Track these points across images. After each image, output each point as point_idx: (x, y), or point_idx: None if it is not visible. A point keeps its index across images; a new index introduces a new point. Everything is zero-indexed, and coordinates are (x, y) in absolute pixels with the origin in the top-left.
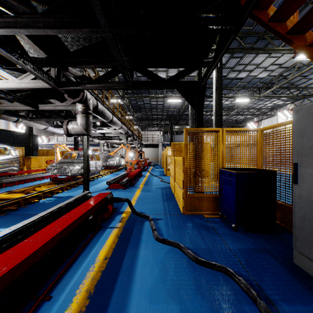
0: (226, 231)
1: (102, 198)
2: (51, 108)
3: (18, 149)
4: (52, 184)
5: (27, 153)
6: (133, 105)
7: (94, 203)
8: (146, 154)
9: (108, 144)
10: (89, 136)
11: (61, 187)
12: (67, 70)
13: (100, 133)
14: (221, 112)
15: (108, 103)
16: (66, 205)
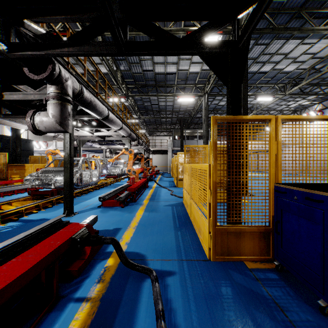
0: (305, 313)
1: (62, 241)
2: (20, 98)
3: (1, 155)
4: (30, 199)
5: (14, 160)
6: (139, 107)
7: (32, 262)
8: (154, 162)
9: (111, 149)
10: (87, 140)
11: (36, 204)
12: (22, 25)
13: (99, 136)
14: (247, 108)
15: (105, 97)
16: (12, 246)
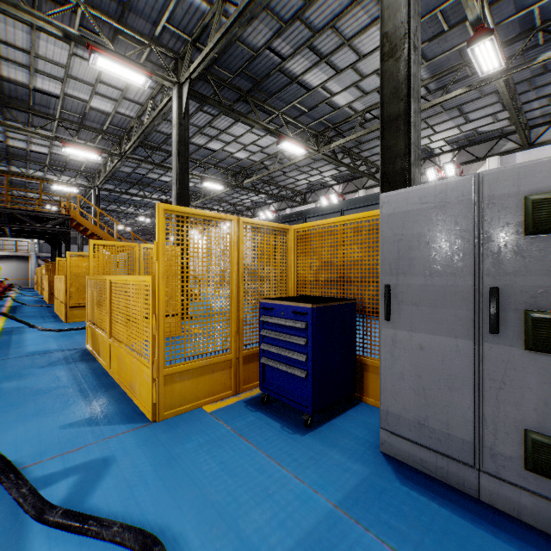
0: None
1: None
2: None
3: None
4: None
5: None
6: None
7: None
8: (1, 272)
9: None
10: None
11: None
12: None
13: None
14: None
15: None
16: None
